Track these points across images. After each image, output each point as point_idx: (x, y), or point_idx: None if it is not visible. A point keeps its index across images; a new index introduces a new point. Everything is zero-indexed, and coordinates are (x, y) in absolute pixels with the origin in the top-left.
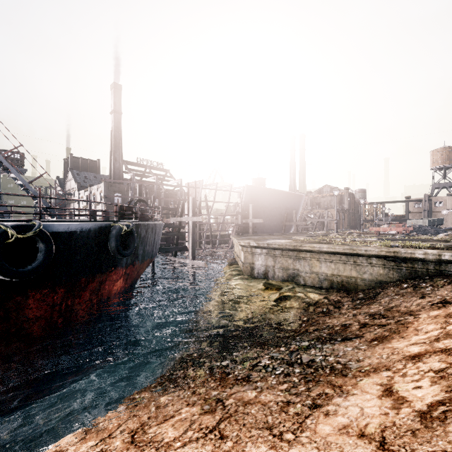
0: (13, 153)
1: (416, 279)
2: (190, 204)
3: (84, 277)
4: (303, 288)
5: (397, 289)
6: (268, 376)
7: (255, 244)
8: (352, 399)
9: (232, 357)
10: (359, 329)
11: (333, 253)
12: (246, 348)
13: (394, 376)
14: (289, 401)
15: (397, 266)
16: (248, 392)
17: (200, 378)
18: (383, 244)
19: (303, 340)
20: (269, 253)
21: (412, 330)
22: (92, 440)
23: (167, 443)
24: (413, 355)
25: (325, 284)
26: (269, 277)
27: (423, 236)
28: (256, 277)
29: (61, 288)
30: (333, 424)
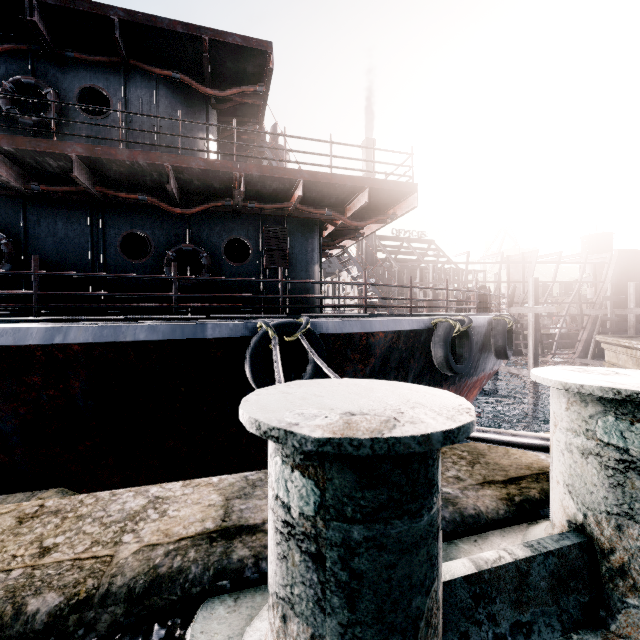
0: None
1: None
2: (529, 288)
3: (467, 380)
4: None
5: None
6: None
7: None
8: None
9: None
10: None
11: None
12: None
13: None
14: None
15: None
16: None
17: None
18: None
19: None
20: None
21: None
22: None
23: None
24: None
25: None
26: None
27: None
28: None
29: (452, 389)
30: None
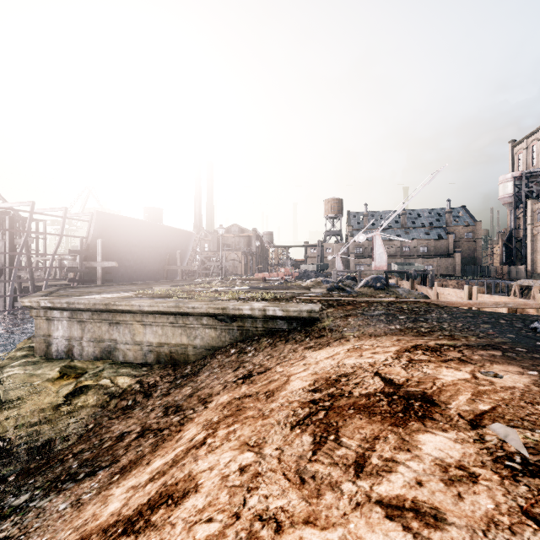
0: None
1: (246, 341)
2: None
3: None
4: (116, 369)
5: (223, 357)
6: None
7: (48, 304)
8: None
9: None
10: (130, 443)
11: (158, 312)
12: None
13: None
14: None
15: (229, 326)
16: None
17: None
18: (233, 295)
19: (29, 489)
20: (73, 317)
21: (174, 441)
22: None
23: None
24: (84, 537)
25: (151, 358)
26: (74, 355)
27: (299, 282)
28: (55, 358)
29: None
30: None
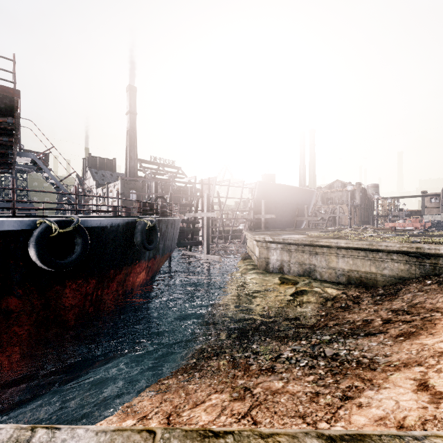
0: (46, 154)
1: (440, 275)
2: (205, 200)
3: (112, 269)
4: (320, 283)
5: (420, 285)
6: (293, 367)
7: (270, 239)
8: (384, 392)
9: (253, 348)
10: (383, 325)
11: (351, 248)
12: (266, 340)
13: (428, 372)
14: (318, 392)
15: (419, 262)
16: (274, 382)
17: (225, 368)
18: (403, 239)
19: (324, 334)
20: (284, 248)
21: (441, 327)
22: (131, 420)
23: (202, 426)
24: None
25: (343, 279)
26: (284, 271)
27: None
28: (271, 272)
29: (93, 279)
30: (368, 416)
